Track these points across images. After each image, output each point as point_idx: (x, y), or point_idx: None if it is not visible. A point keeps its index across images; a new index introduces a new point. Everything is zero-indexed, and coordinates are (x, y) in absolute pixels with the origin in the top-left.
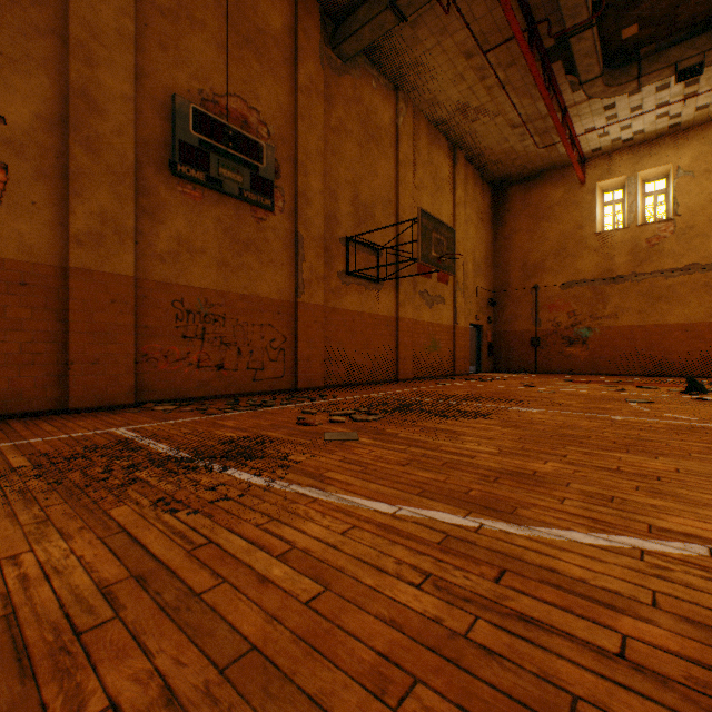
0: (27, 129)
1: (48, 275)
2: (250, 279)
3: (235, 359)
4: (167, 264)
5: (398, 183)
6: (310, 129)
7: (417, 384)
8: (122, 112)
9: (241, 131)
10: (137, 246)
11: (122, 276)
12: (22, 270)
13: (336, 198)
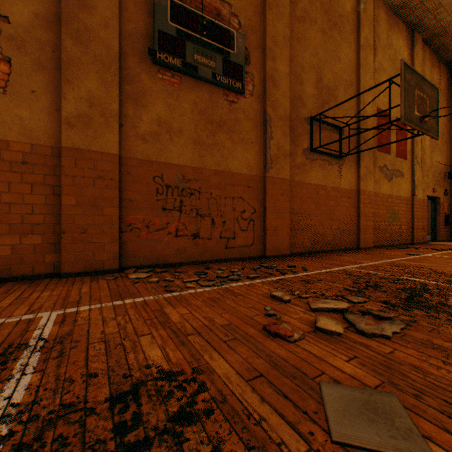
0: (27, 27)
1: (45, 155)
2: (223, 157)
3: (209, 229)
4: (148, 143)
5: (359, 65)
6: (277, 17)
7: (384, 253)
8: (107, 7)
9: (214, 21)
10: (122, 128)
11: (107, 154)
12: (23, 151)
13: (301, 81)
